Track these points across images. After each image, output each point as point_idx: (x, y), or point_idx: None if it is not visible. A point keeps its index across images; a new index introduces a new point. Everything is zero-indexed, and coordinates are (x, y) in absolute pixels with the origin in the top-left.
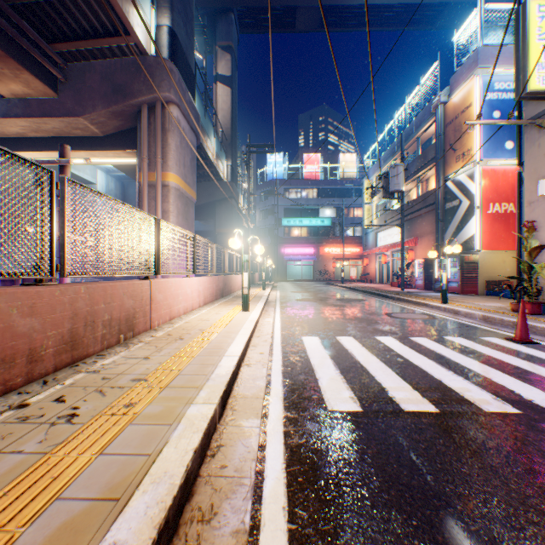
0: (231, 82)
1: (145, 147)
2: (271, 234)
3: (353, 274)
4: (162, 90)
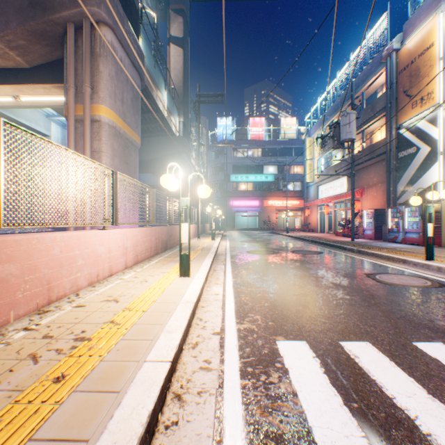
0: (183, 43)
1: (70, 74)
2: (221, 189)
3: (296, 224)
4: (89, 3)
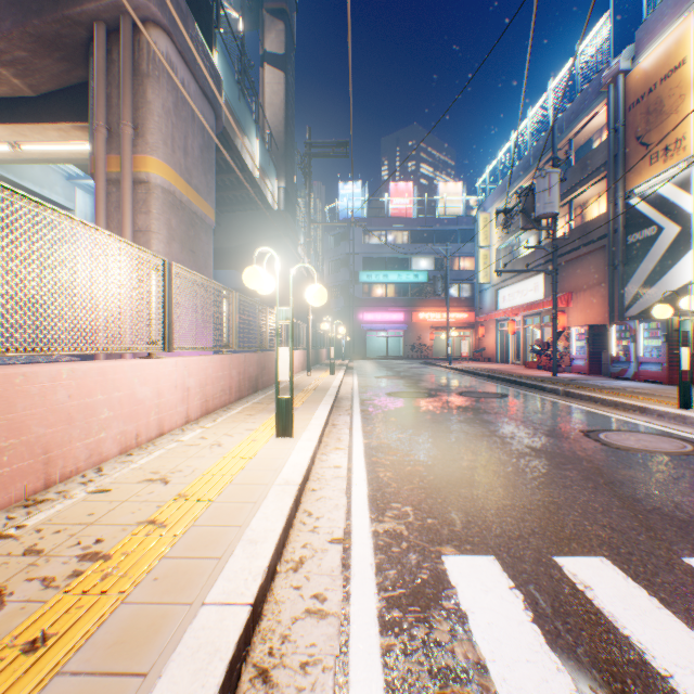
0: (284, 63)
1: (99, 105)
2: (344, 294)
3: (464, 350)
4: None
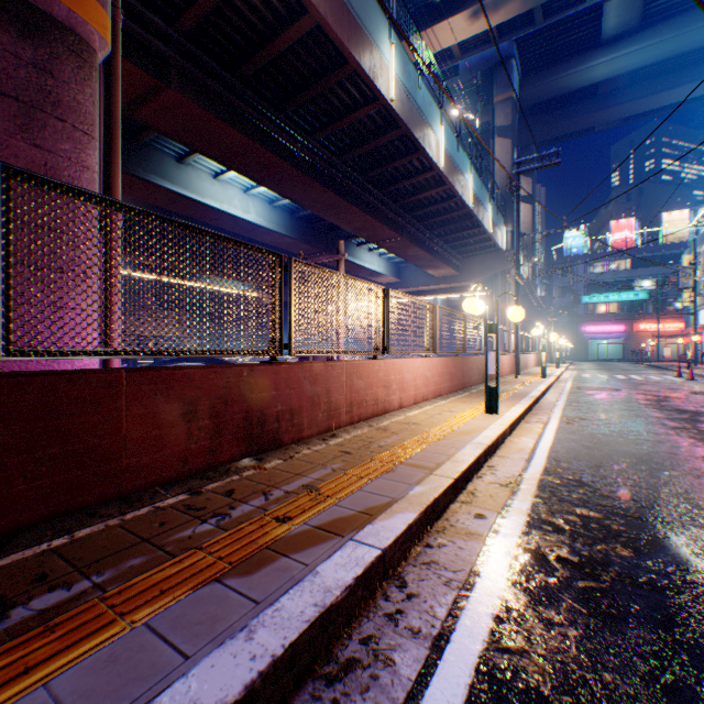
0: (530, 200)
1: (498, 292)
2: (567, 312)
3: (665, 354)
4: (508, 266)
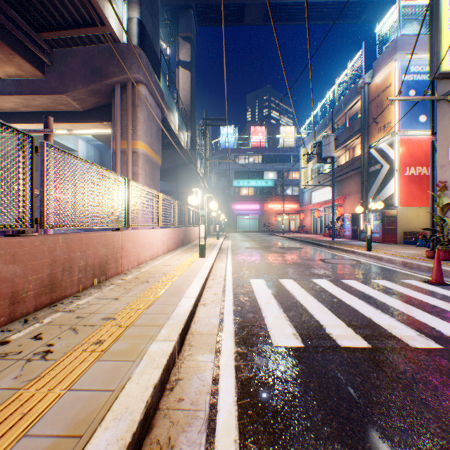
0: (190, 66)
1: (118, 120)
2: (223, 193)
3: (292, 226)
4: (132, 72)
